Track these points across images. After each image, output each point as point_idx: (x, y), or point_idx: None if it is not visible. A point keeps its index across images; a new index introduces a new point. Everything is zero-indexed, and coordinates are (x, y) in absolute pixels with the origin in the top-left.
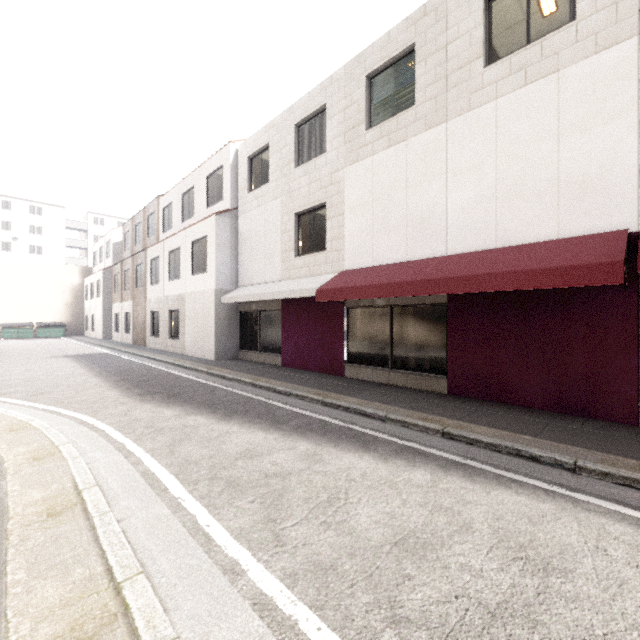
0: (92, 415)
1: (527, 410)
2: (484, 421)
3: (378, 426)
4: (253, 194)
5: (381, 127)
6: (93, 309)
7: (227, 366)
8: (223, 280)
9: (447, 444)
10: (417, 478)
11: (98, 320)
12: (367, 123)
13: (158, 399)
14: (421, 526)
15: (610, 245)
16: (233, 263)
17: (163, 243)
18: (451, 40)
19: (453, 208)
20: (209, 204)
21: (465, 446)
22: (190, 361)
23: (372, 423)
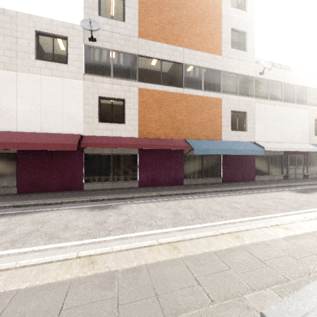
0: None
1: (52, 192)
2: (34, 198)
3: None
4: None
5: None
6: None
7: None
8: None
9: (16, 209)
10: (1, 221)
11: None
12: None
13: None
14: (4, 229)
15: (75, 138)
16: None
17: None
18: (19, 37)
19: (20, 111)
20: None
21: (24, 207)
22: None
23: None
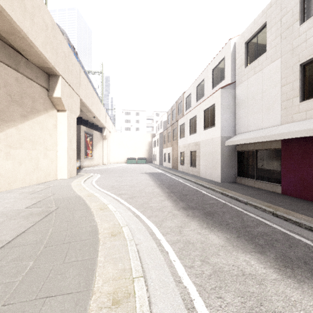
0: (158, 225)
1: None
2: None
3: None
4: (250, 66)
5: None
6: (155, 151)
7: (233, 188)
8: (225, 130)
9: None
10: None
11: (157, 156)
12: None
13: (198, 216)
14: None
15: None
16: (232, 119)
17: (186, 115)
18: None
19: None
20: (214, 86)
21: None
22: (205, 181)
23: None
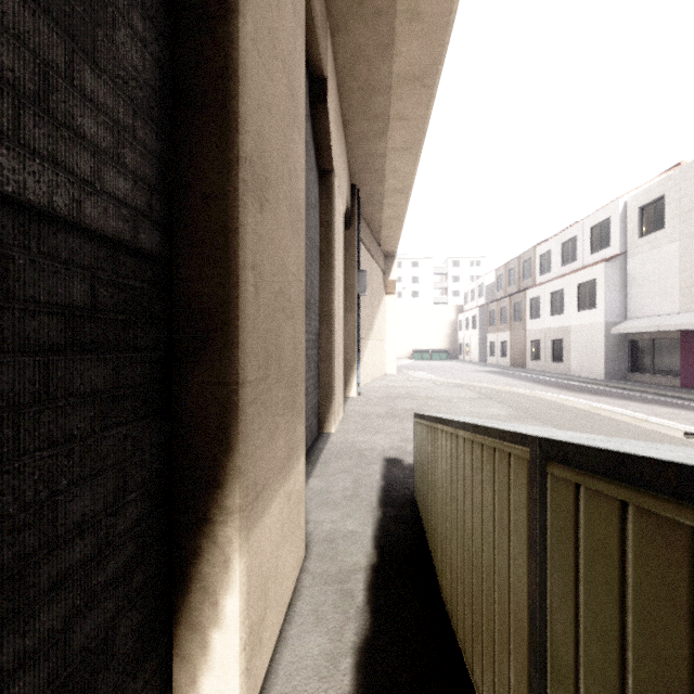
0: (557, 395)
1: None
2: None
3: None
4: (645, 239)
5: None
6: (468, 339)
7: (621, 383)
8: (611, 314)
9: None
10: None
11: (473, 347)
12: None
13: (586, 394)
14: None
15: None
16: (621, 299)
17: (544, 286)
18: None
19: None
20: (593, 250)
21: None
22: (581, 379)
23: None
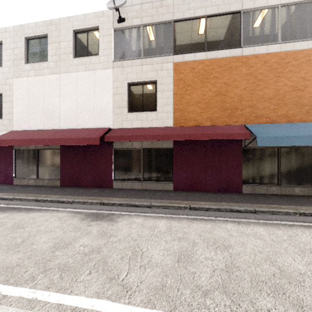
0: None
1: (85, 188)
2: (61, 193)
3: (6, 202)
4: None
5: (32, 65)
6: None
7: None
8: None
9: (34, 203)
10: (1, 216)
11: None
12: (26, 60)
13: None
14: None
15: (102, 132)
16: None
17: None
18: (61, 41)
19: (62, 110)
20: None
21: (41, 203)
22: None
23: (4, 202)
